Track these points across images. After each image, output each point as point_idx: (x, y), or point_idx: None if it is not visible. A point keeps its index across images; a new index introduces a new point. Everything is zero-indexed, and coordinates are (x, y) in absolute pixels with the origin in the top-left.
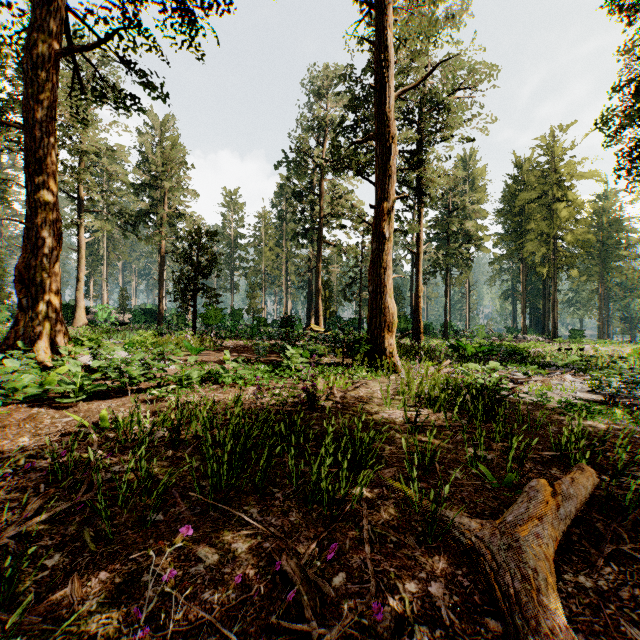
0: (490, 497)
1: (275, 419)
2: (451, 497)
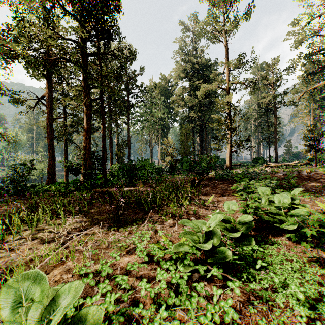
0: (101, 201)
1: (143, 214)
2: (110, 200)
